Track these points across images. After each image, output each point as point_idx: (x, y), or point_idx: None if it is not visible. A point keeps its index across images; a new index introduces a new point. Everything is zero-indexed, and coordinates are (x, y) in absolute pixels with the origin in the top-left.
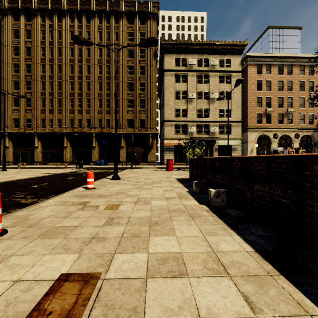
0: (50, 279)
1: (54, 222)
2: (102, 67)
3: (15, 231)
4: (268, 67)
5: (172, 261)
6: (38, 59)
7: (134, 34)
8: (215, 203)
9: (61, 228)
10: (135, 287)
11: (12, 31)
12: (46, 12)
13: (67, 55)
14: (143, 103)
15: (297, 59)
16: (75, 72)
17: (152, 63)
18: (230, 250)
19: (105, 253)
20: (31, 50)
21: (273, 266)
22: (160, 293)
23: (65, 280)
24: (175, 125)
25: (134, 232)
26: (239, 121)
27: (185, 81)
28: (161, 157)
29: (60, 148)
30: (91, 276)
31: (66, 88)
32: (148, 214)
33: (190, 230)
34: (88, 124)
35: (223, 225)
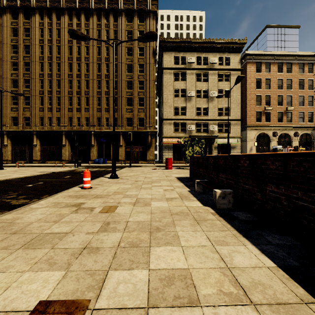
0: (24, 310)
1: (42, 227)
2: (100, 65)
3: None
4: (267, 65)
5: (179, 281)
6: (36, 58)
7: (133, 32)
8: (221, 205)
9: (49, 236)
10: None
11: (11, 29)
12: (45, 10)
13: (65, 54)
14: (142, 101)
15: (297, 57)
16: (74, 70)
17: (151, 61)
18: (247, 265)
19: (97, 269)
20: (29, 48)
21: (305, 289)
22: None
23: (43, 312)
24: (174, 123)
25: (132, 241)
26: (238, 119)
27: (184, 79)
28: (160, 156)
29: (59, 146)
30: (77, 305)
31: (65, 86)
32: (148, 218)
33: (196, 238)
34: (87, 122)
35: (234, 231)
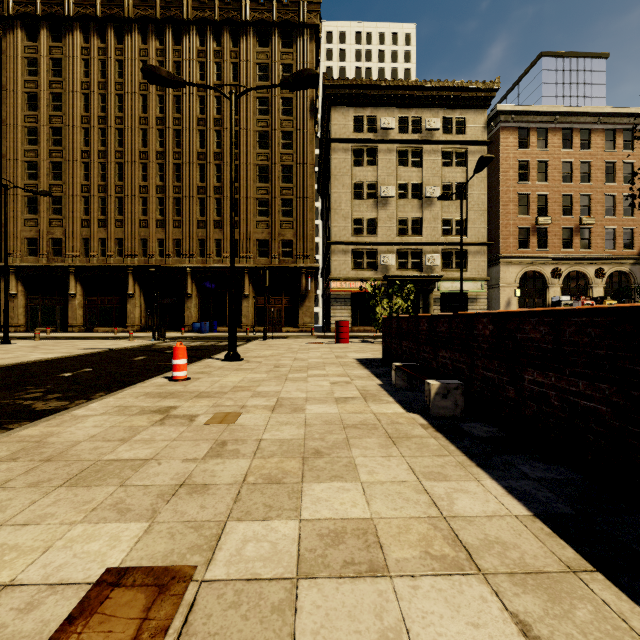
0: (81, 582)
1: (100, 450)
2: (205, 135)
3: (14, 471)
4: (542, 134)
5: (354, 538)
6: (75, 119)
7: (270, 67)
8: (440, 411)
9: (115, 464)
10: (271, 602)
11: (24, 61)
12: (93, 23)
13: (134, 111)
14: (289, 206)
15: (601, 117)
16: (151, 144)
17: (306, 126)
18: (478, 512)
19: (207, 519)
20: (61, 99)
21: (577, 551)
22: (328, 617)
23: (115, 584)
24: (354, 251)
25: (270, 473)
26: (482, 243)
27: (373, 162)
28: (324, 317)
29: (121, 298)
30: (174, 574)
31: (133, 177)
32: (299, 434)
33: (389, 468)
34: (178, 249)
35: (460, 457)
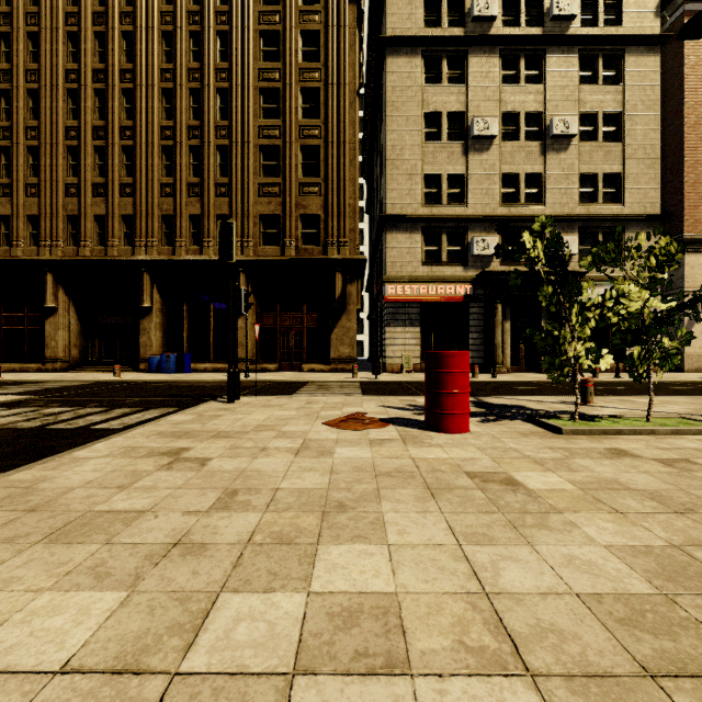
0: None
1: None
2: (173, 39)
3: None
4: None
5: None
6: None
7: None
8: None
9: None
10: None
11: None
12: None
13: (56, 1)
14: (315, 158)
15: None
16: (84, 55)
17: (343, 19)
18: None
19: None
20: None
21: None
22: None
23: None
24: (425, 233)
25: None
26: (654, 215)
27: (457, 79)
28: (372, 346)
29: (39, 314)
30: None
31: (55, 112)
32: None
33: None
34: (129, 233)
35: None
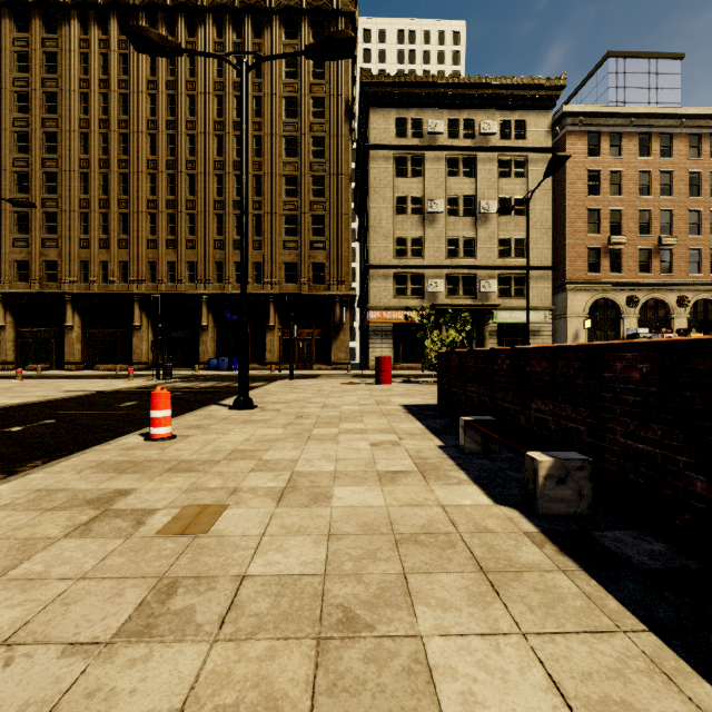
0: None
1: None
2: (223, 141)
3: None
4: (615, 139)
5: None
6: (72, 122)
7: (299, 62)
8: (553, 505)
9: None
10: None
11: (13, 56)
12: (93, 11)
13: (141, 113)
14: (321, 223)
15: (684, 120)
16: (161, 151)
17: (341, 130)
18: None
19: None
20: (56, 100)
21: None
22: None
23: None
24: (396, 276)
25: (236, 706)
26: (546, 266)
27: (418, 172)
28: (362, 352)
29: (126, 330)
30: None
31: (140, 190)
32: (316, 561)
33: (505, 682)
34: (191, 274)
35: (643, 637)
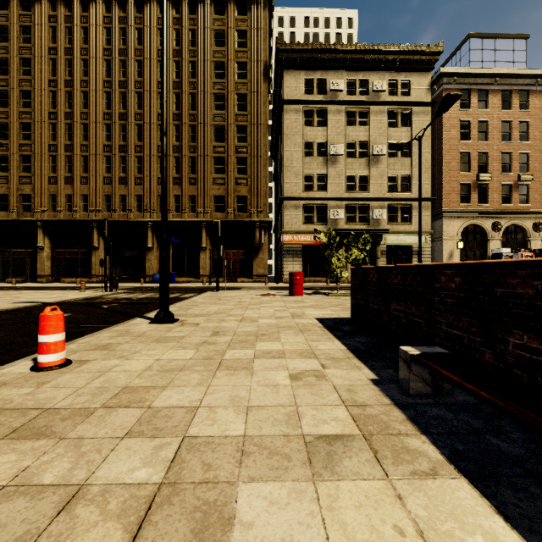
0: None
1: None
2: None
3: None
4: (482, 95)
5: None
6: (43, 82)
7: (226, 33)
8: None
9: None
10: None
11: None
12: None
13: (99, 74)
14: (244, 164)
15: (539, 79)
16: (115, 105)
17: (260, 88)
18: None
19: None
20: (30, 64)
21: None
22: None
23: None
24: (304, 206)
25: None
26: (426, 198)
27: (322, 122)
28: (277, 268)
29: (87, 250)
30: None
31: (98, 137)
32: None
33: None
34: (139, 205)
35: None
